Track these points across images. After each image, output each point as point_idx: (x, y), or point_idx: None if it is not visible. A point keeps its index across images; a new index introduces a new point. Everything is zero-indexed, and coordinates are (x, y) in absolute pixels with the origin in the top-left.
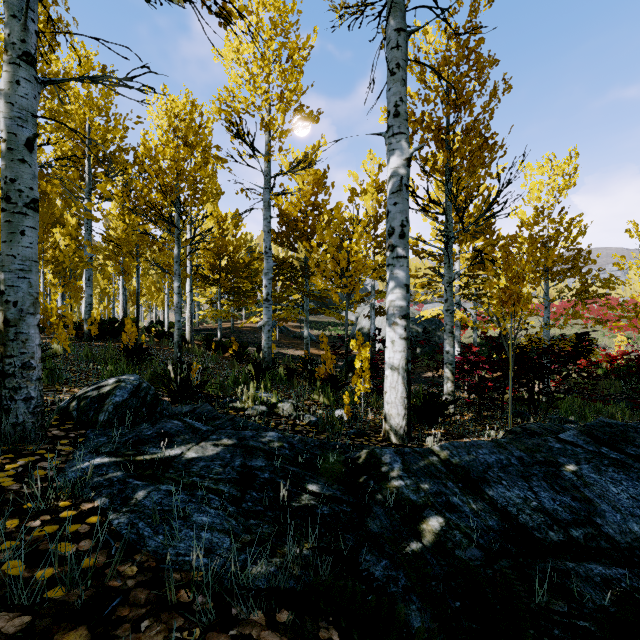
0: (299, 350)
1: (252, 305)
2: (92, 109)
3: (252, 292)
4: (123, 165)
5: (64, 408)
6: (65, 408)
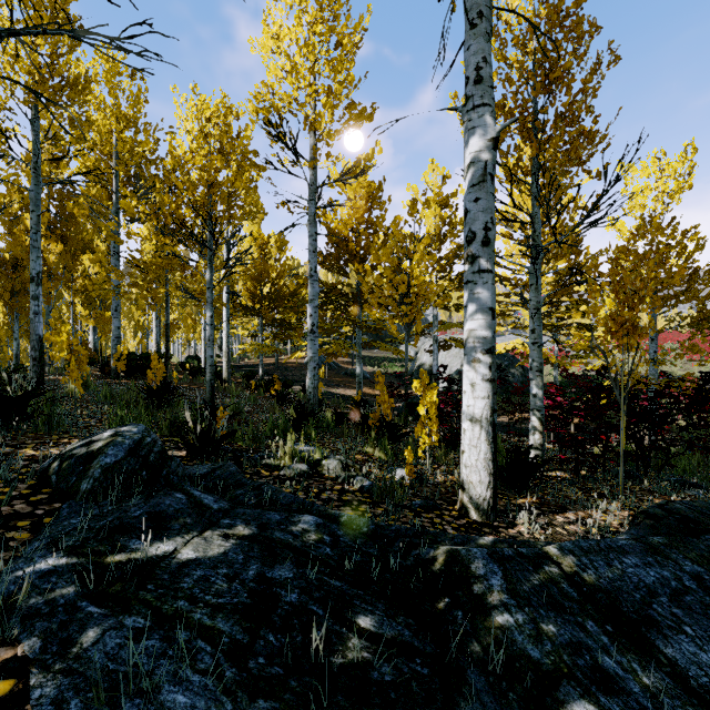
0: (351, 389)
1: (298, 338)
2: (119, 119)
3: (298, 324)
4: (153, 181)
5: (43, 470)
6: (44, 470)
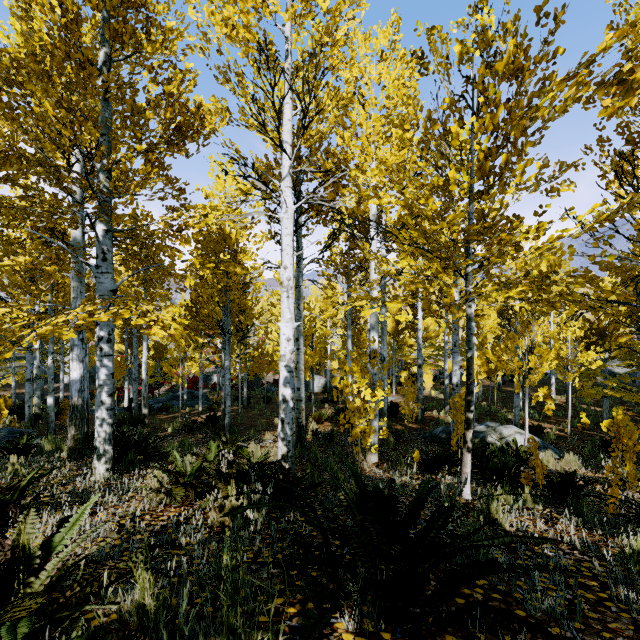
0: (3, 392)
1: None
2: None
3: None
4: None
5: None
6: None
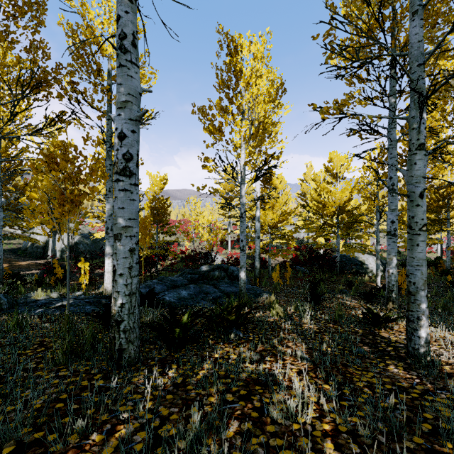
0: None
1: None
2: None
3: None
4: None
5: None
6: None
